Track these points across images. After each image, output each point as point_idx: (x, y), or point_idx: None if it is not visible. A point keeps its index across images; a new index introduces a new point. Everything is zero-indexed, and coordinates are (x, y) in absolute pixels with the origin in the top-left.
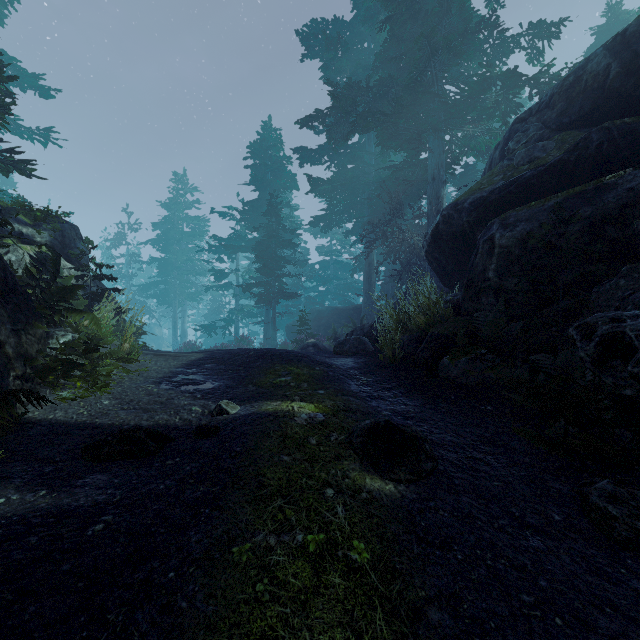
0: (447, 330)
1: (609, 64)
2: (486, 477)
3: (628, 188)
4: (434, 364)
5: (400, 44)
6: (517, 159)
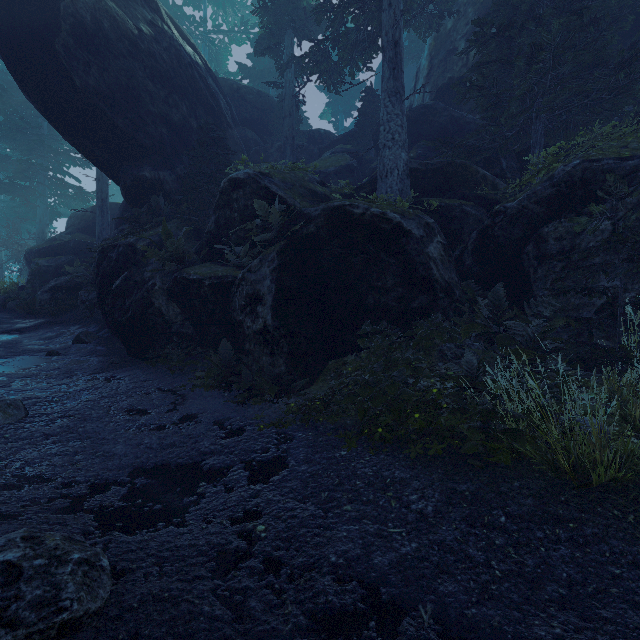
0: (12, 294)
1: (91, 215)
2: (3, 317)
3: (63, 261)
4: (6, 304)
5: (15, 141)
6: (57, 238)
